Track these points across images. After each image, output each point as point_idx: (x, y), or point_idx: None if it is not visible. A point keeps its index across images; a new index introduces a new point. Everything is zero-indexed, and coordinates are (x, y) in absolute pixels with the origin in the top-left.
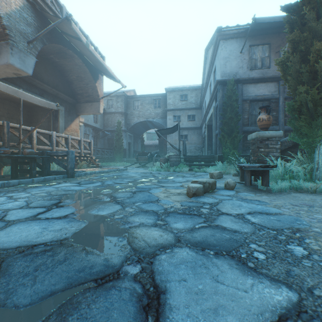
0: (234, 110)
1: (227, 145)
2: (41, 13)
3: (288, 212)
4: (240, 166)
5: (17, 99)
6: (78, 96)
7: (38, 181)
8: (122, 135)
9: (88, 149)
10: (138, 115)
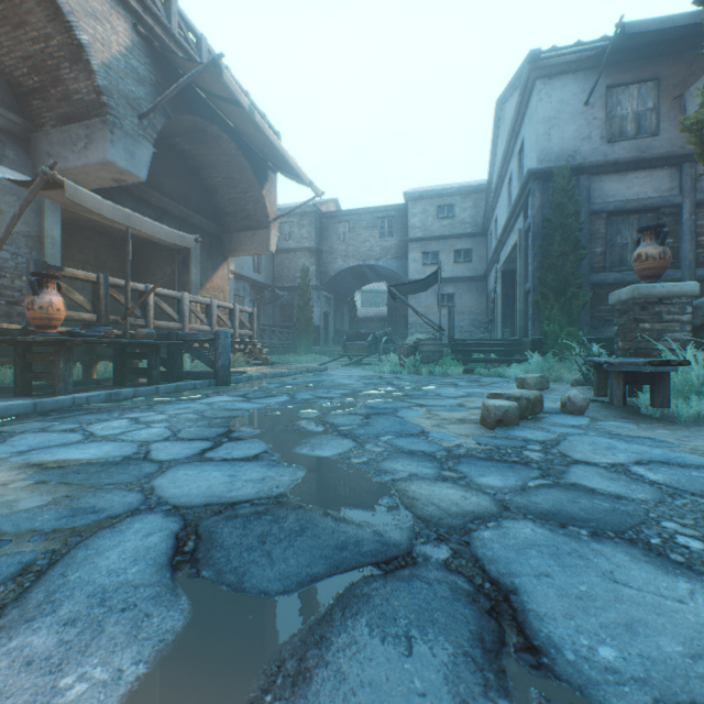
0: (570, 236)
1: (553, 315)
2: (162, 56)
3: None
4: (595, 363)
5: (113, 230)
6: (226, 218)
7: (166, 392)
8: (310, 296)
9: (248, 328)
10: (344, 253)
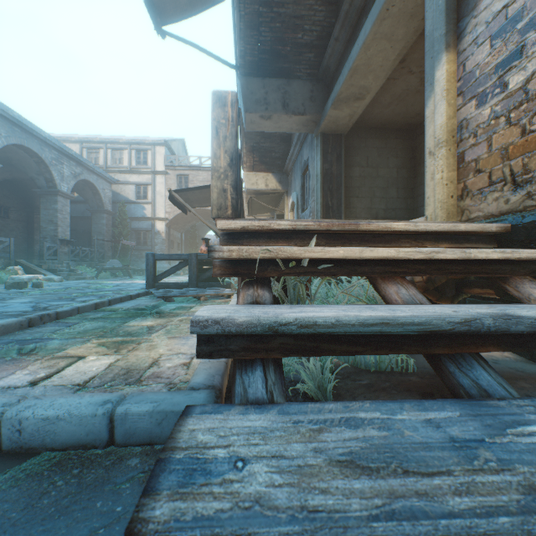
0: None
1: None
2: None
3: None
4: None
5: None
6: None
7: None
8: None
9: None
10: None
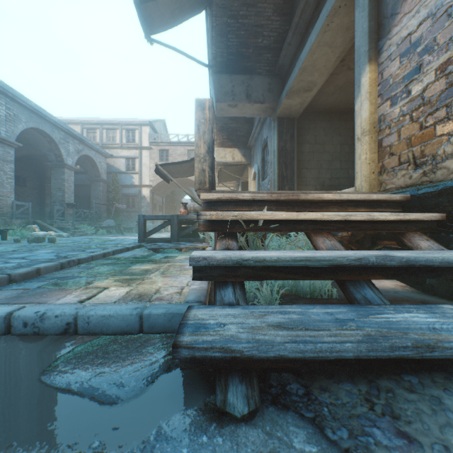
0: None
1: None
2: None
3: None
4: None
5: None
6: None
7: None
8: None
9: None
10: None
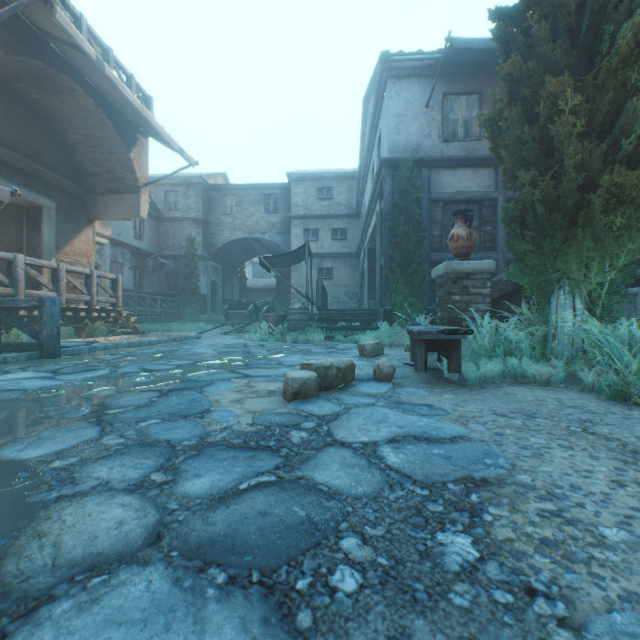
0: (413, 219)
1: (399, 288)
2: None
3: (480, 431)
4: (411, 332)
5: None
6: (90, 179)
7: None
8: (196, 265)
9: (111, 295)
10: (231, 226)
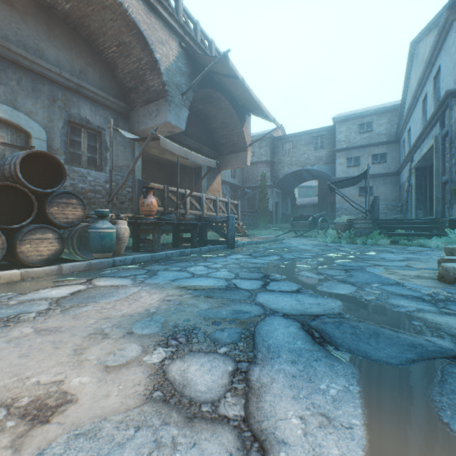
0: None
1: None
2: (192, 57)
3: None
4: None
5: (161, 159)
6: (220, 147)
7: (204, 251)
8: (266, 192)
9: (235, 213)
10: (289, 163)
